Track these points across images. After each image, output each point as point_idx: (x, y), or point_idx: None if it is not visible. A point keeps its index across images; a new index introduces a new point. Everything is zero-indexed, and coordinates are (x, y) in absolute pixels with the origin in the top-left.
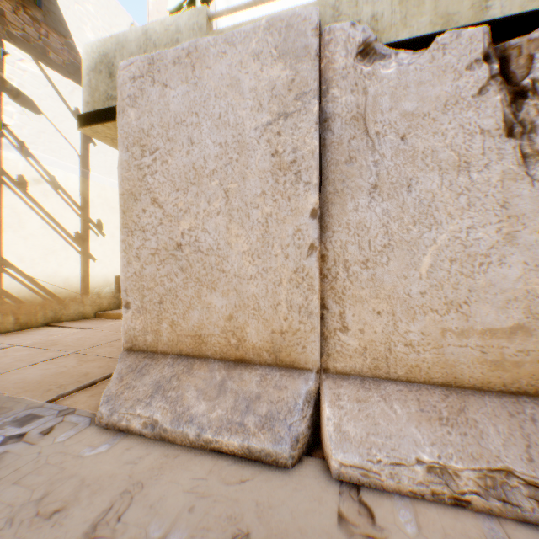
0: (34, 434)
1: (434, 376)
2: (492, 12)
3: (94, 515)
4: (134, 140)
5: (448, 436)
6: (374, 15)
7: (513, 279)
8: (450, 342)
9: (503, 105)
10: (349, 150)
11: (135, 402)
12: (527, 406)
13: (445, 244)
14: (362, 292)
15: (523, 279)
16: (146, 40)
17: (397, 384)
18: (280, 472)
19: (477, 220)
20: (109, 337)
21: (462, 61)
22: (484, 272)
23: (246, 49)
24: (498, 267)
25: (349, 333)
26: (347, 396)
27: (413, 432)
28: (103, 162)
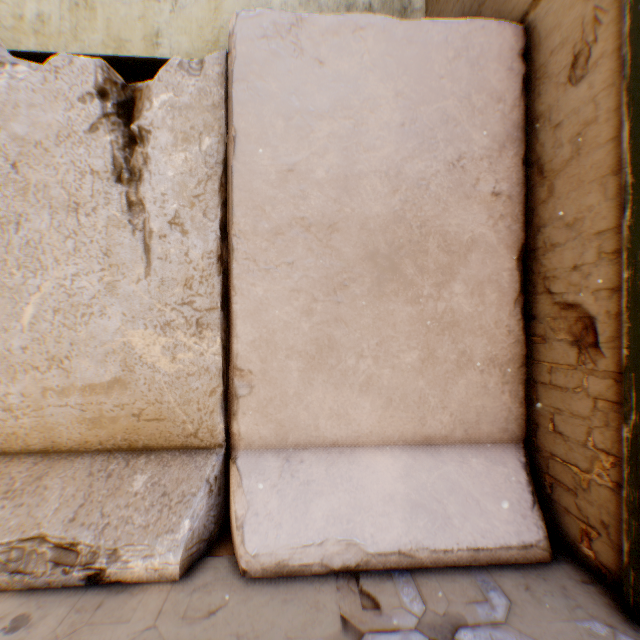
0: None
1: (33, 443)
2: (163, 50)
3: None
4: None
5: (0, 511)
6: (41, 14)
7: (114, 330)
8: (52, 402)
9: (115, 148)
10: None
11: None
12: (116, 462)
13: (51, 292)
14: None
15: (123, 330)
16: None
17: None
18: None
19: (84, 267)
20: None
21: (76, 91)
22: (88, 324)
23: None
24: (101, 318)
25: None
26: None
27: None
28: None
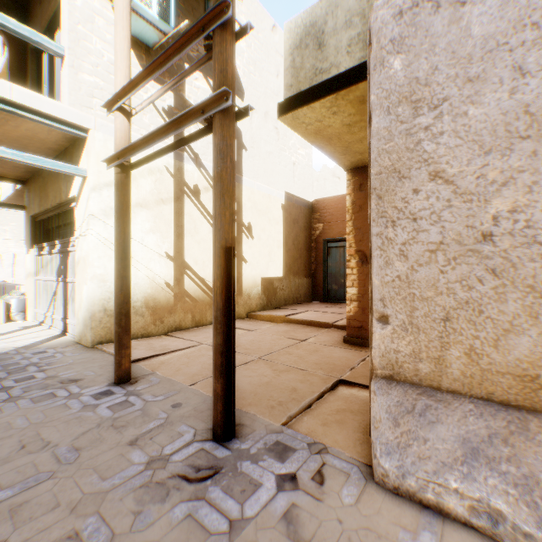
0: (306, 479)
1: None
2: None
3: None
4: (399, 97)
5: None
6: None
7: None
8: None
9: None
10: None
11: (438, 466)
12: None
13: None
14: None
15: None
16: None
17: None
18: None
19: None
20: (277, 342)
21: None
22: None
23: None
24: None
25: None
26: None
27: None
28: (251, 167)
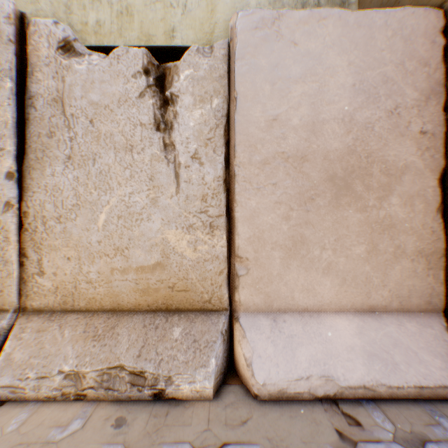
0: None
1: (105, 305)
2: (177, 41)
3: None
4: None
5: (92, 349)
6: (98, 21)
7: (156, 230)
8: (117, 278)
9: (155, 108)
10: (51, 125)
11: None
12: (159, 318)
13: (115, 205)
14: (57, 242)
15: (162, 230)
16: None
17: (78, 314)
18: None
19: (136, 188)
20: None
21: (130, 71)
22: (139, 226)
23: None
24: (148, 222)
25: (45, 277)
26: (32, 328)
27: (68, 350)
28: None
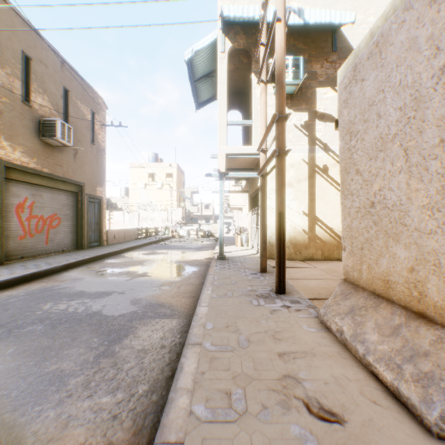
0: (292, 308)
1: None
2: None
3: (287, 350)
4: (346, 131)
5: None
6: None
7: None
8: None
9: None
10: None
11: (336, 314)
12: None
13: None
14: None
15: None
16: (371, 40)
17: None
18: (416, 427)
19: None
20: None
21: None
22: None
23: (421, 2)
24: None
25: None
26: None
27: None
28: None
